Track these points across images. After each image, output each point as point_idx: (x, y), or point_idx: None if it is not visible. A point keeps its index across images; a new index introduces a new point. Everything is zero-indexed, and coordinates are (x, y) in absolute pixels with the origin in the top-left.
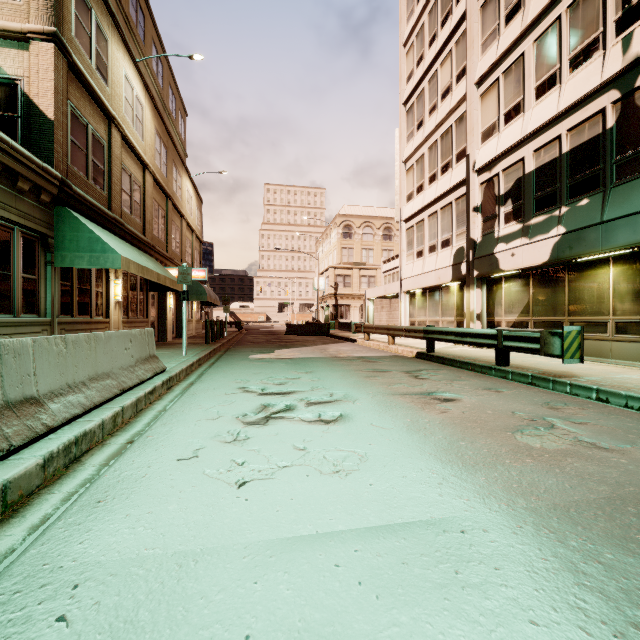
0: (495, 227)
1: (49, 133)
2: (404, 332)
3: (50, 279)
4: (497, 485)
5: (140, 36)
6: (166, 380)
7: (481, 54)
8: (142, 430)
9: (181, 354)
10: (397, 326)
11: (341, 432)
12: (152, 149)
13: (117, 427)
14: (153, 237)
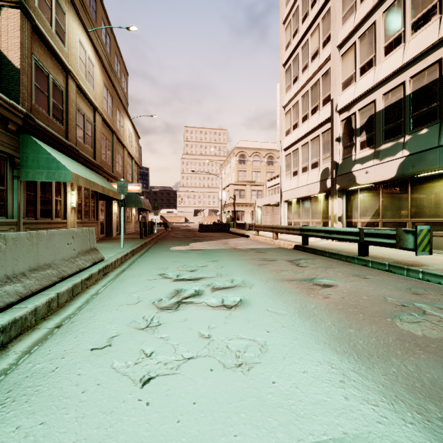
0: (352, 152)
1: (16, 78)
2: (285, 230)
3: (16, 190)
4: (400, 384)
5: (93, 16)
6: (102, 268)
7: (342, 25)
8: (72, 314)
9: (120, 246)
10: (279, 225)
11: (241, 318)
12: (101, 97)
13: (52, 311)
14: (102, 161)
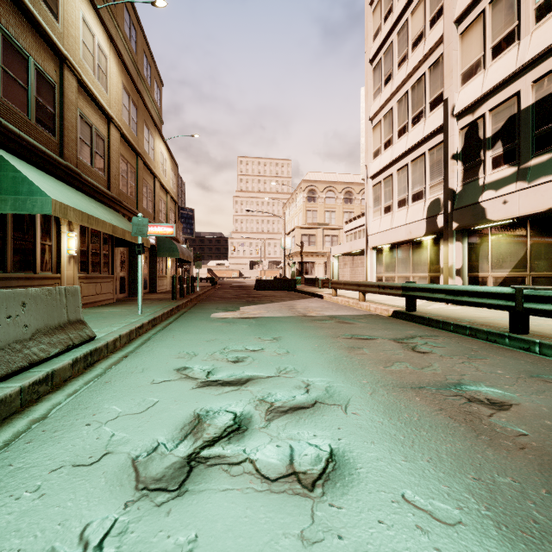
0: (479, 174)
1: None
2: (377, 288)
3: None
4: None
5: None
6: (83, 355)
7: None
8: None
9: (137, 312)
10: (369, 282)
11: (345, 541)
12: (119, 104)
13: None
14: (121, 193)
